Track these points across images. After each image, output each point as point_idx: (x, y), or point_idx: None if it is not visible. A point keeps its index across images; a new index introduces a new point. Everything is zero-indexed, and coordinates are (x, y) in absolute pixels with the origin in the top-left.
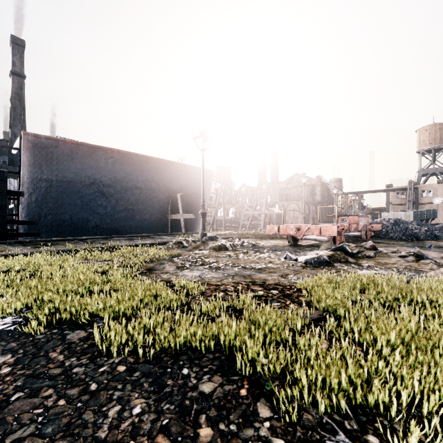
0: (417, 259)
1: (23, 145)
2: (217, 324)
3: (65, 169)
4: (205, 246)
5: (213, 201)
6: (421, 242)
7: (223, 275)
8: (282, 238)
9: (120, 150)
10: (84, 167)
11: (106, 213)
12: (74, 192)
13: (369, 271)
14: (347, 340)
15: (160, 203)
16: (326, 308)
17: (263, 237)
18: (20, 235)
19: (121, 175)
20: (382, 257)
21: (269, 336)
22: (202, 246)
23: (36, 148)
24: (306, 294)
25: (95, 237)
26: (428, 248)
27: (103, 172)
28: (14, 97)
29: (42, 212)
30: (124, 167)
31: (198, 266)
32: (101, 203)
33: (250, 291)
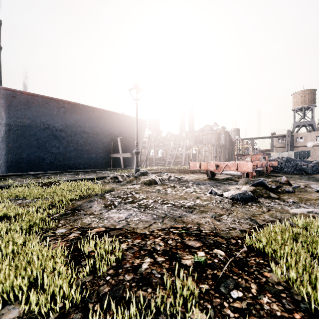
0: None
1: None
2: None
3: (22, 116)
4: (137, 180)
5: (146, 144)
6: (311, 176)
7: (152, 217)
8: (200, 172)
9: (70, 101)
10: (39, 115)
11: (59, 152)
12: (31, 135)
13: (301, 209)
14: None
15: (104, 145)
16: None
17: (185, 172)
18: None
19: (71, 122)
20: (301, 192)
21: None
22: (135, 181)
23: None
24: (279, 272)
25: (46, 172)
26: None
27: (56, 119)
28: None
29: (2, 151)
30: (74, 115)
31: (127, 203)
32: (54, 144)
33: (187, 252)
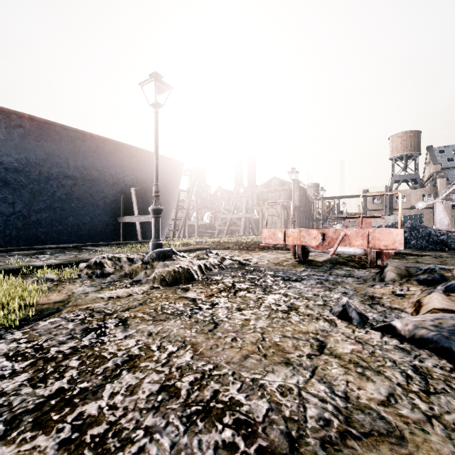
0: None
1: None
2: None
3: None
4: (147, 271)
5: (184, 203)
6: None
7: None
8: (276, 248)
9: (36, 117)
10: None
11: (14, 213)
12: None
13: None
14: None
15: (107, 201)
16: None
17: (250, 248)
18: None
19: (38, 155)
20: None
21: None
22: (141, 272)
23: None
24: None
25: None
26: None
27: (4, 148)
28: None
29: None
30: (44, 143)
31: (16, 428)
32: (4, 196)
33: None
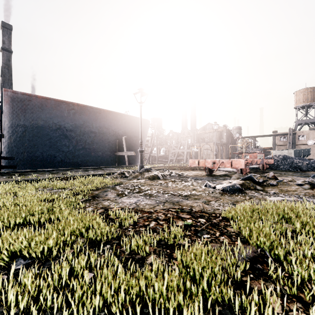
0: (311, 187)
1: (3, 98)
2: (146, 271)
3: (37, 118)
4: (142, 176)
5: (149, 143)
6: (304, 172)
7: (156, 202)
8: (200, 169)
9: (79, 104)
10: (52, 116)
11: (69, 151)
12: (44, 135)
13: (277, 198)
14: (314, 308)
15: (110, 144)
16: (261, 245)
17: (186, 169)
18: (0, 168)
19: (80, 122)
20: (283, 185)
21: (208, 291)
22: (140, 176)
23: (14, 101)
24: (234, 225)
25: (59, 169)
26: (312, 177)
27: (66, 120)
28: (4, 66)
29: (19, 150)
30: (82, 116)
31: (135, 193)
32: (65, 143)
33: (180, 220)
